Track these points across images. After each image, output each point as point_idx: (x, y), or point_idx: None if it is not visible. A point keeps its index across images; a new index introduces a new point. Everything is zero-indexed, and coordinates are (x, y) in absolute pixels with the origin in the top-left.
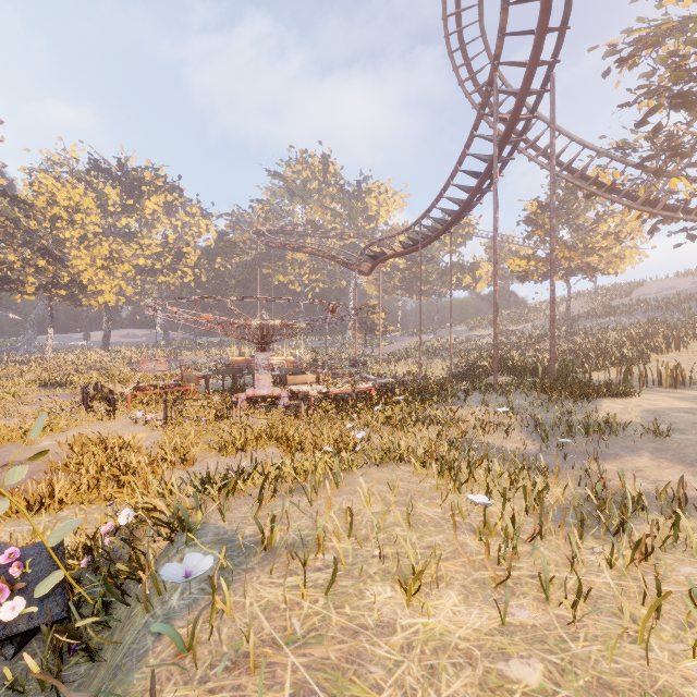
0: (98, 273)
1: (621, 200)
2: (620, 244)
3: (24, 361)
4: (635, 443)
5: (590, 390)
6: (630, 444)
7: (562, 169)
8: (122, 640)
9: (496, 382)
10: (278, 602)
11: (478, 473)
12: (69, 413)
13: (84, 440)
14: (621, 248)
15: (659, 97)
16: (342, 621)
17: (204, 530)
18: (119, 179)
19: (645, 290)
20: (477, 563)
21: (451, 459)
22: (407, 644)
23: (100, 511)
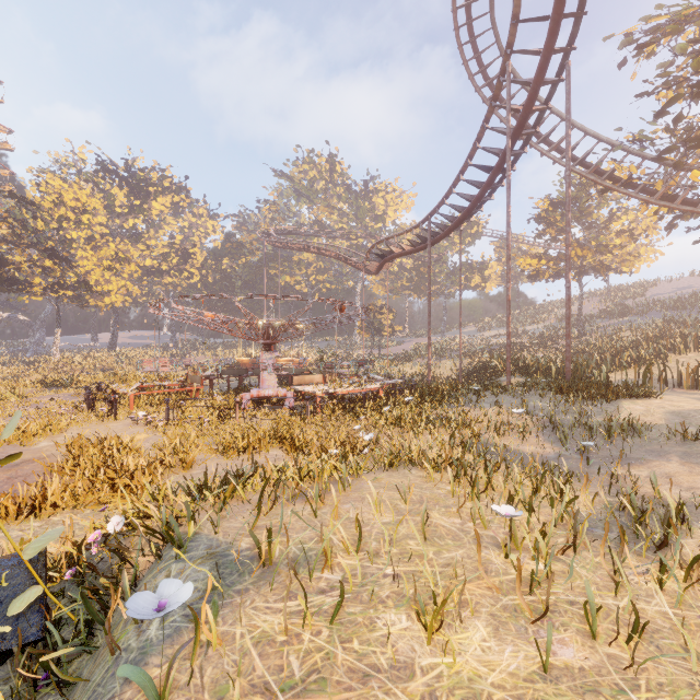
0: (105, 274)
1: (638, 195)
2: (634, 242)
3: (32, 361)
4: (662, 447)
5: (609, 391)
6: (656, 448)
7: (576, 163)
8: (91, 677)
9: (508, 383)
10: (274, 634)
11: (495, 478)
12: (70, 413)
13: (82, 441)
14: (635, 246)
15: (678, 88)
16: (349, 660)
17: (195, 543)
18: (126, 180)
19: (659, 289)
20: (505, 585)
21: (466, 463)
22: (429, 693)
23: (94, 516)
